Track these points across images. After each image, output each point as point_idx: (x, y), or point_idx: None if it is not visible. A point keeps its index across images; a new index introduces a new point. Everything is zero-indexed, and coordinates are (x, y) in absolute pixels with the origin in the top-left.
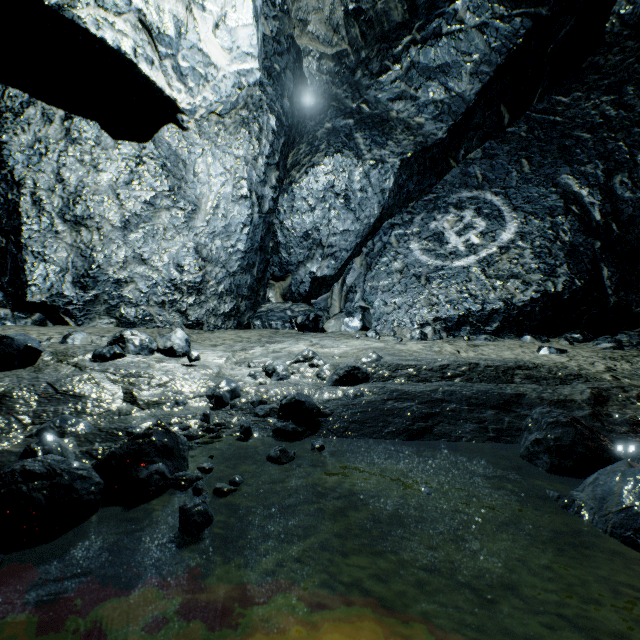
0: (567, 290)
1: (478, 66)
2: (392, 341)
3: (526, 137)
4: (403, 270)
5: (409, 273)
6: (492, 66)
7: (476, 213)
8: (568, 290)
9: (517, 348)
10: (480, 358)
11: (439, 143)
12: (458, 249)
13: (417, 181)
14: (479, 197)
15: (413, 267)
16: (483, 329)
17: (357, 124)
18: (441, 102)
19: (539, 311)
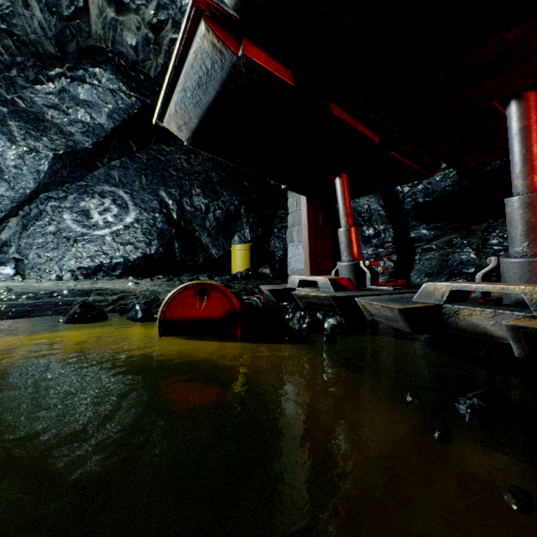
0: (156, 253)
1: (113, 113)
2: (33, 282)
3: (146, 163)
4: (57, 233)
5: (62, 235)
6: (121, 117)
7: (113, 202)
8: (157, 253)
9: (119, 283)
10: (82, 287)
11: (87, 150)
12: (99, 223)
13: (71, 171)
14: (116, 192)
15: (65, 231)
16: (112, 274)
17: (12, 114)
18: (88, 124)
19: (143, 264)
